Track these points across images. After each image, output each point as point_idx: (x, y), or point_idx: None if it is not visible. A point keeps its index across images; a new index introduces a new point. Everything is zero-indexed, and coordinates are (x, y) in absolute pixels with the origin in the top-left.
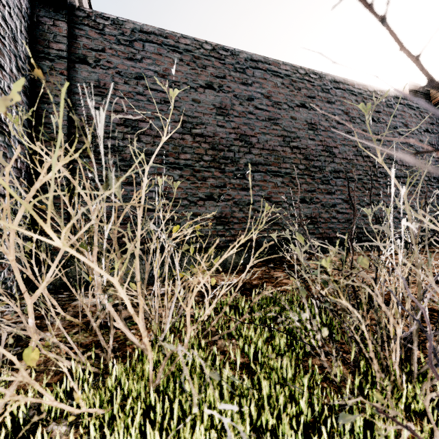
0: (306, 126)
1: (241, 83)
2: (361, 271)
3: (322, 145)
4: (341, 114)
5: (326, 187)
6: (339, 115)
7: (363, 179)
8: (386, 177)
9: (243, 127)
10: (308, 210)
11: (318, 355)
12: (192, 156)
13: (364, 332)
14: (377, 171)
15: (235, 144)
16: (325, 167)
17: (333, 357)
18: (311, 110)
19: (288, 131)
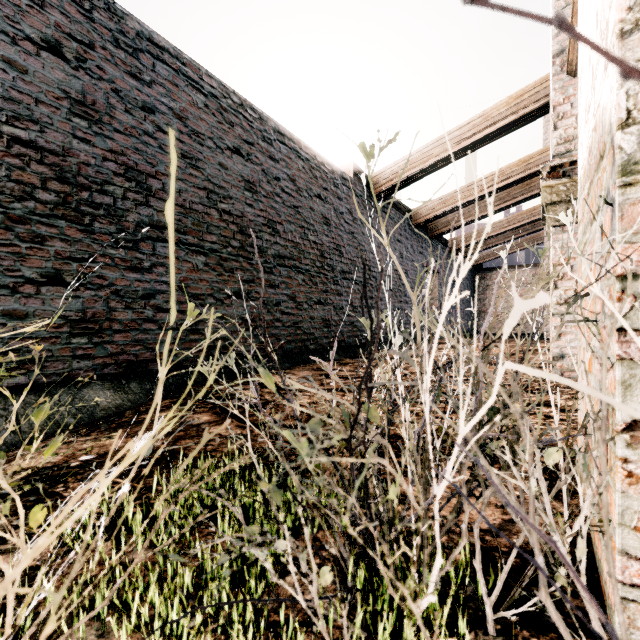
0: (243, 184)
1: (130, 73)
2: (377, 434)
3: (263, 217)
4: (287, 180)
5: (269, 277)
6: (285, 180)
7: (311, 270)
8: (333, 271)
9: (134, 155)
10: (244, 309)
11: (286, 574)
12: (2, 183)
13: (372, 531)
14: (325, 262)
15: (116, 182)
16: (267, 248)
17: (330, 602)
18: (249, 161)
19: (215, 184)
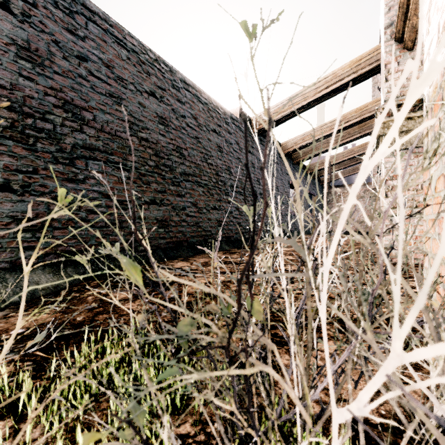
0: (157, 119)
1: (67, 29)
2: (261, 336)
3: (172, 144)
4: (191, 118)
5: (177, 189)
6: (189, 118)
7: (209, 185)
8: (225, 185)
9: (70, 92)
10: (158, 212)
11: None
12: None
13: (254, 437)
14: (219, 179)
15: (56, 113)
16: (176, 167)
17: None
18: (162, 102)
19: (135, 118)
